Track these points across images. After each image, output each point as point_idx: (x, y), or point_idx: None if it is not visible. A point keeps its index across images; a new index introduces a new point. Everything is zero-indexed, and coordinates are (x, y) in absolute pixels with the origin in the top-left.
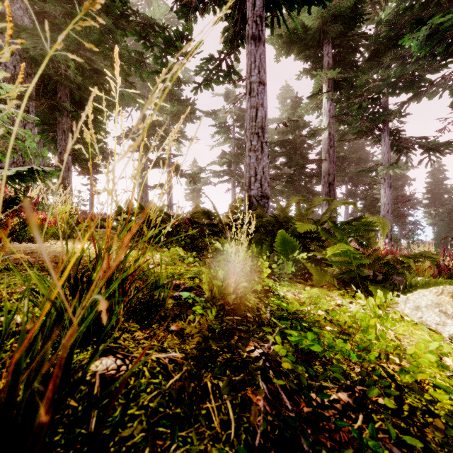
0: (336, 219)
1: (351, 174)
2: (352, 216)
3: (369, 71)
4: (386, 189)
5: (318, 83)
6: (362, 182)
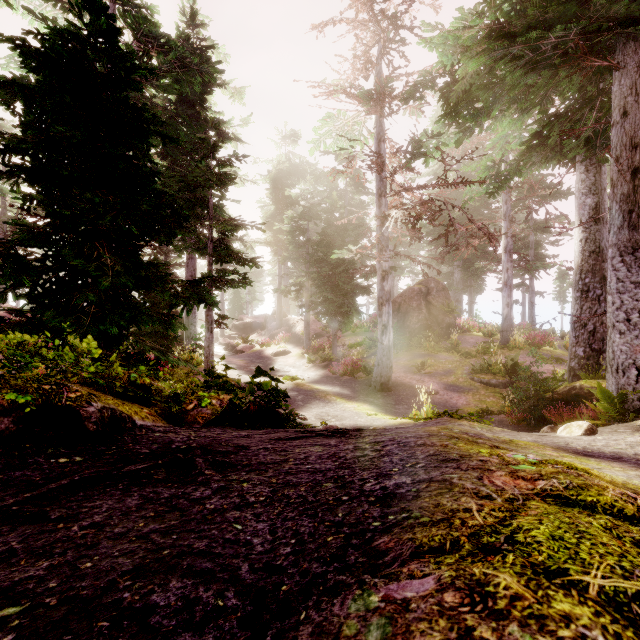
0: None
1: None
2: None
3: None
4: None
5: None
6: None
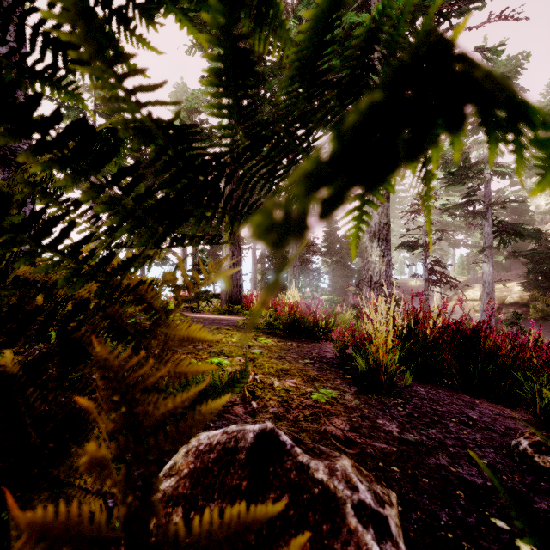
0: (241, 261)
1: None
2: (261, 263)
3: (279, 74)
4: None
5: (216, 64)
6: None
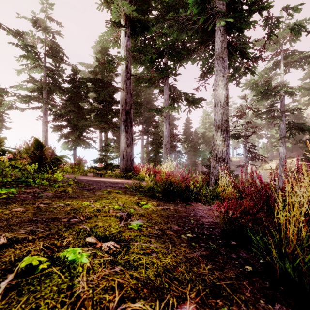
0: (132, 144)
1: (145, 118)
2: (146, 147)
3: (157, 23)
4: (166, 126)
5: (116, 14)
6: (152, 124)
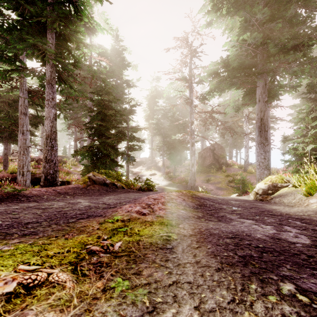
0: None
1: None
2: None
3: None
4: None
5: None
6: None
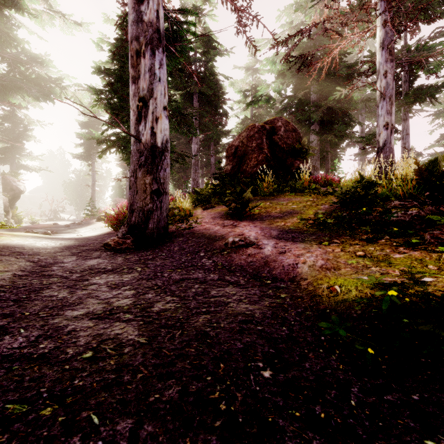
0: None
1: None
2: None
3: None
4: None
5: None
6: None
